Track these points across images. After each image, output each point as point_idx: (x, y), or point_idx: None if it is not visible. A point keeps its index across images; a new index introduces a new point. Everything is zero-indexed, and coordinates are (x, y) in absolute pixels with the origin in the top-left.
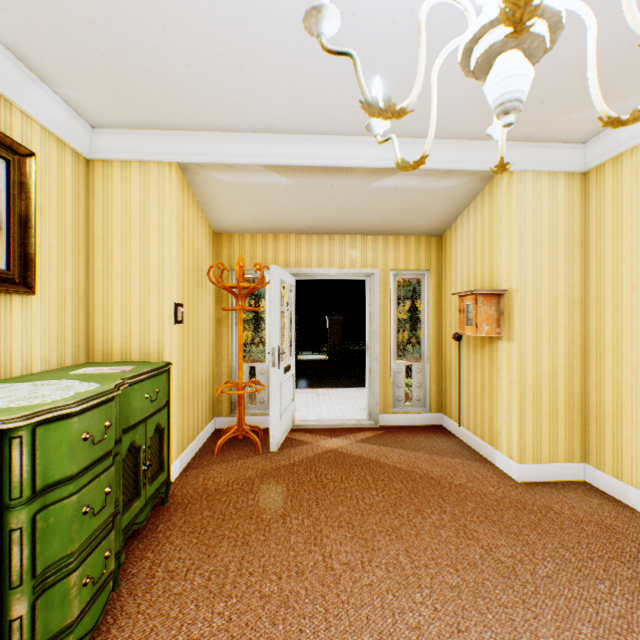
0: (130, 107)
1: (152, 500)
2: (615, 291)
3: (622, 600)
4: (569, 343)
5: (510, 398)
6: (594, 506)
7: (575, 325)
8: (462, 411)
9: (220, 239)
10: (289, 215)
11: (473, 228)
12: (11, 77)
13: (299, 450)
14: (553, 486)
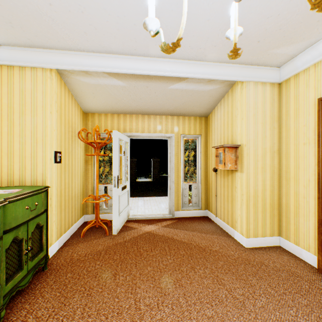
0: (20, 32)
1: (33, 270)
2: (295, 145)
3: (303, 320)
4: (272, 173)
5: (242, 203)
6: (285, 261)
7: (275, 163)
8: (217, 209)
9: (87, 116)
10: (125, 103)
11: (223, 112)
12: None
13: (130, 233)
14: (264, 249)
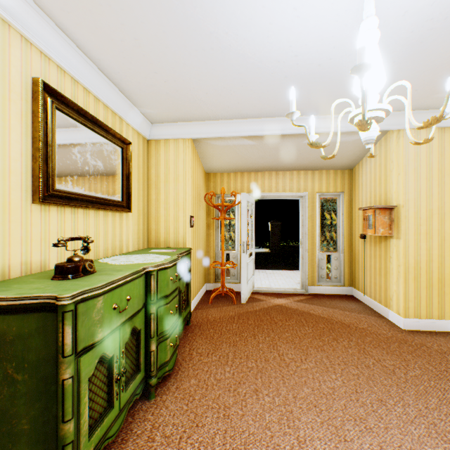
0: (173, 113)
1: (185, 320)
2: None
3: None
4: (441, 240)
5: (398, 275)
6: None
7: (446, 228)
8: (366, 285)
9: (209, 176)
10: (251, 161)
11: (373, 165)
12: (124, 108)
13: (258, 304)
14: (428, 333)
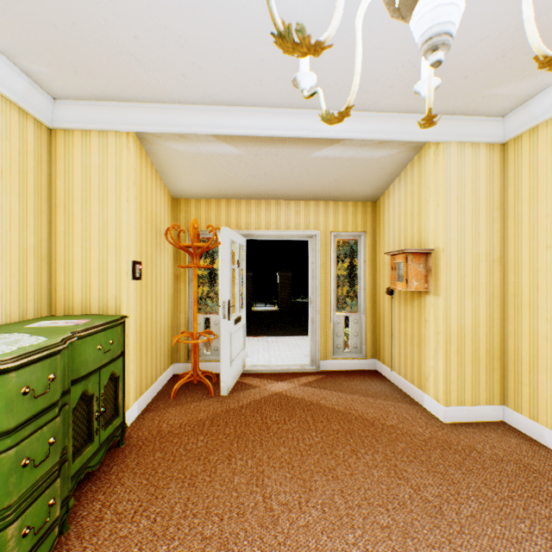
0: (86, 79)
1: (106, 444)
2: (531, 250)
3: (542, 539)
4: (490, 297)
5: (437, 347)
6: (513, 446)
7: (495, 281)
8: (394, 357)
9: (178, 204)
10: (239, 182)
11: (404, 194)
12: None
13: (248, 393)
14: (475, 427)
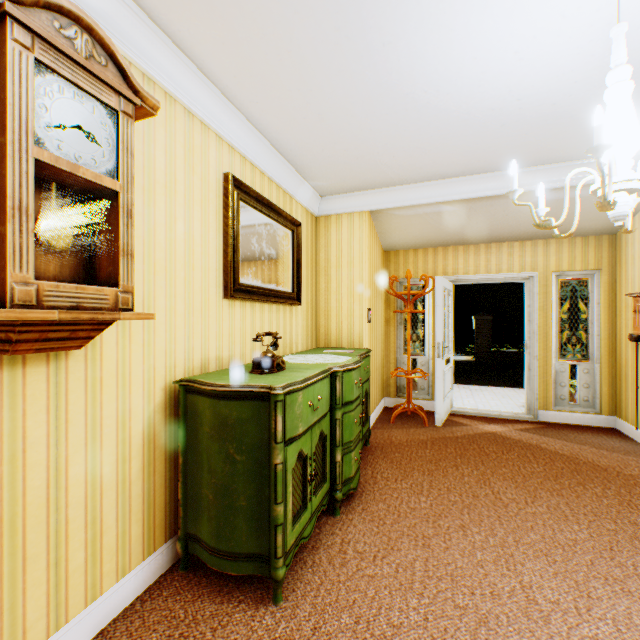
0: (348, 183)
1: (363, 438)
2: None
3: None
4: None
5: None
6: None
7: None
8: (639, 414)
9: (388, 256)
10: (449, 232)
11: None
12: (294, 184)
13: (459, 429)
14: None
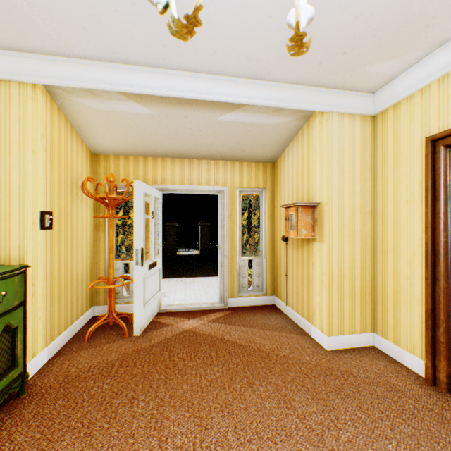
0: None
1: None
2: (395, 204)
3: None
4: (363, 243)
5: (322, 286)
6: (381, 368)
7: (367, 230)
8: (288, 294)
9: (98, 159)
10: (154, 141)
11: (296, 156)
12: None
13: (160, 332)
14: (352, 352)
